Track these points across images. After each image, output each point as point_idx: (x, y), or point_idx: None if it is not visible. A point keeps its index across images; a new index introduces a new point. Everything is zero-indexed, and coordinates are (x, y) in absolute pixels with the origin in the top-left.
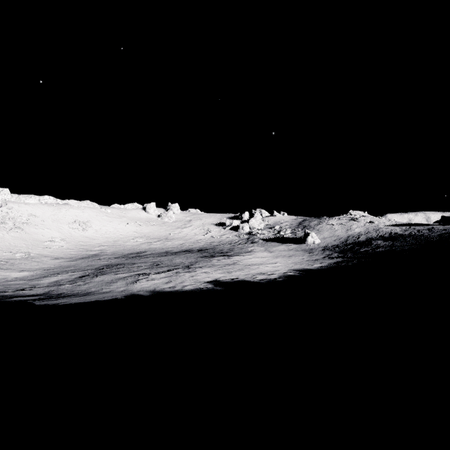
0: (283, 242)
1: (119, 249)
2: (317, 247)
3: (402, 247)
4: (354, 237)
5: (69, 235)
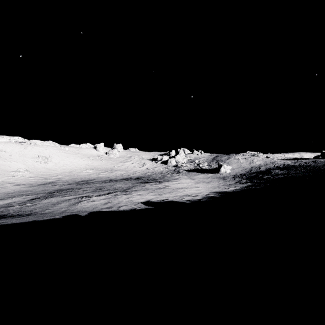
0: (201, 172)
1: (72, 178)
2: (228, 176)
3: (297, 174)
4: (256, 168)
5: (32, 166)
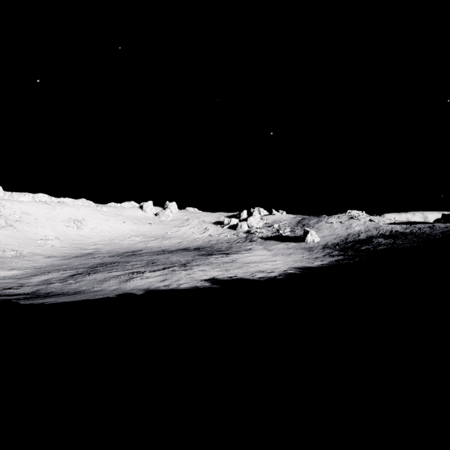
0: (282, 241)
1: (114, 248)
2: (317, 246)
3: (404, 244)
4: (354, 235)
5: (63, 233)
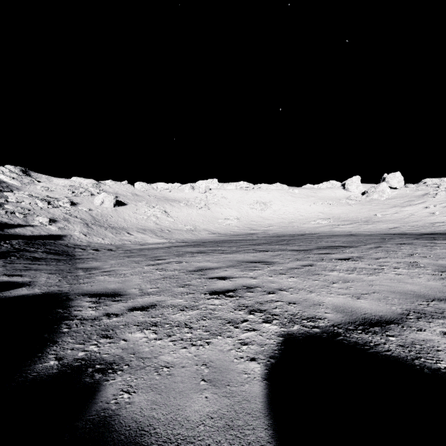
0: None
1: (285, 230)
2: None
3: None
4: None
5: (245, 214)
